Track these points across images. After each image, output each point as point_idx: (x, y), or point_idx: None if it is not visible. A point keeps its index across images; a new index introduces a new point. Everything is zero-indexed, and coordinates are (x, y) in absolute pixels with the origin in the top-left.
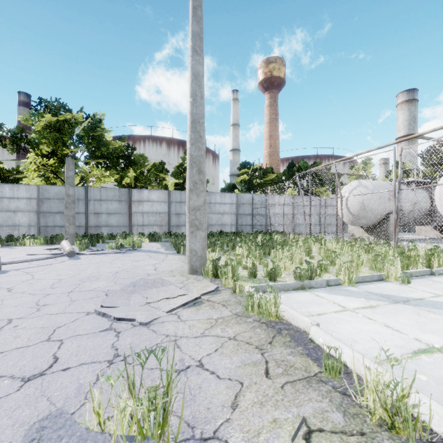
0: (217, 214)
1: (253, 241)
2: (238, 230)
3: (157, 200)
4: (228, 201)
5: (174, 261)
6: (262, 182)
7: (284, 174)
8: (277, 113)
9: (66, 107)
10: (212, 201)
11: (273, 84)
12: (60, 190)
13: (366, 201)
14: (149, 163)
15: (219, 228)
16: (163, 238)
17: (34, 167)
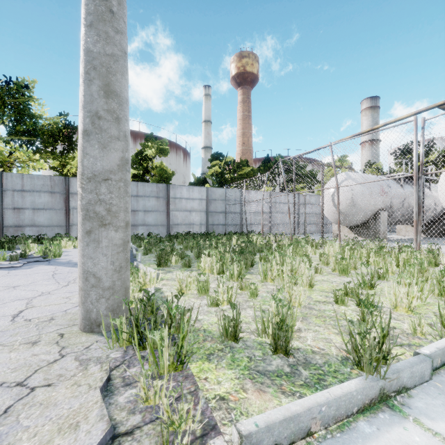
0: (184, 212)
1: (227, 245)
2: (209, 231)
3: None
4: (197, 196)
5: None
6: (236, 176)
7: (259, 169)
8: (250, 110)
9: None
10: (177, 195)
11: (246, 80)
12: None
13: (356, 195)
14: None
15: (186, 228)
16: None
17: None
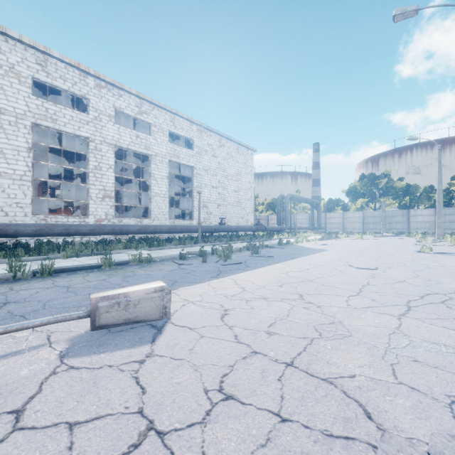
0: None
1: None
2: None
3: (426, 214)
4: None
5: (433, 238)
6: None
7: None
8: None
9: (375, 176)
10: None
11: None
12: (372, 213)
13: None
14: (420, 189)
15: None
16: (430, 235)
17: (360, 203)
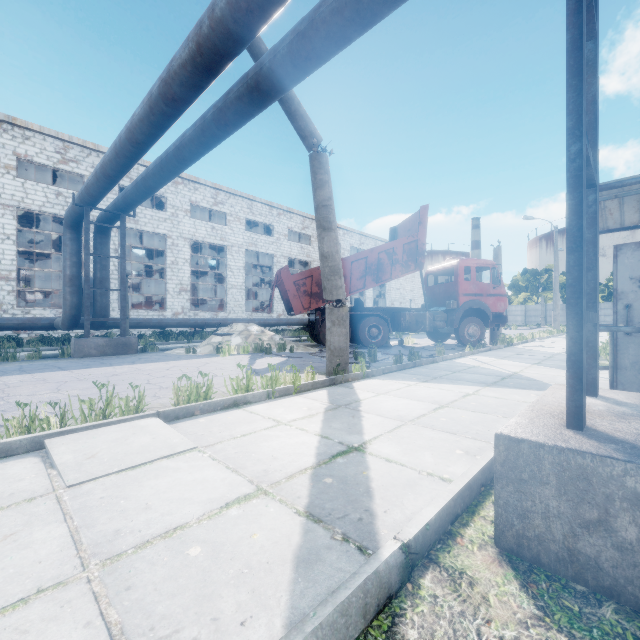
0: None
1: None
2: None
3: None
4: None
5: None
6: None
7: None
8: None
9: (536, 272)
10: None
11: None
12: (534, 306)
13: None
14: None
15: None
16: None
17: (522, 297)
